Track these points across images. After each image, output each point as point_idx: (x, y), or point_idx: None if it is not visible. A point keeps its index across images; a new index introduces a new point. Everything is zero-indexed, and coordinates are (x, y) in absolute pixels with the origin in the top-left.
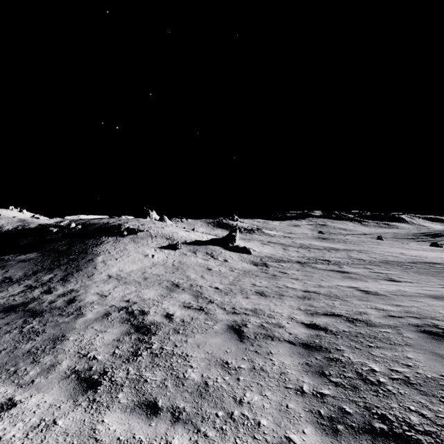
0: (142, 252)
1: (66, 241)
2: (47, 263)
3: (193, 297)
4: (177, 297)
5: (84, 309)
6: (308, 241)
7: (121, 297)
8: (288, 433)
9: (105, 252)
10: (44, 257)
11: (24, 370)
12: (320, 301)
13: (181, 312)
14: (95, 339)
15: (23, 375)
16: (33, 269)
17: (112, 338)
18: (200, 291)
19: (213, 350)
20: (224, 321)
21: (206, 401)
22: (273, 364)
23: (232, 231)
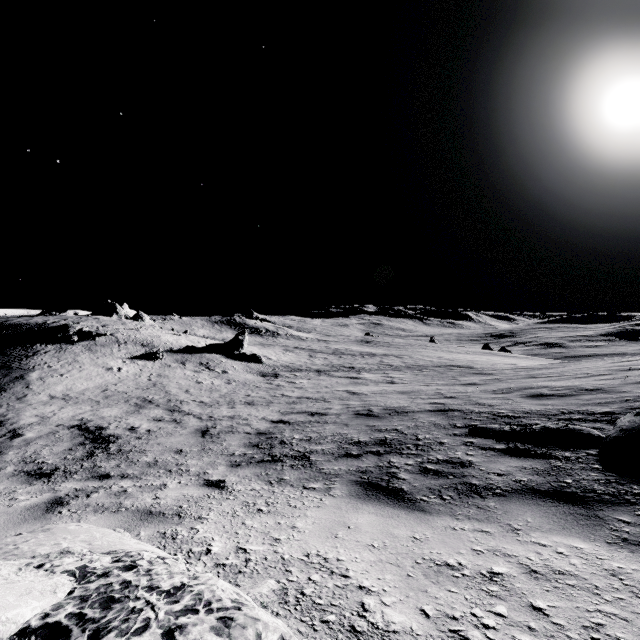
0: (103, 365)
1: None
2: None
3: (168, 412)
4: (147, 413)
5: (21, 430)
6: (347, 345)
7: (71, 417)
8: (206, 470)
9: (42, 366)
10: None
11: None
12: (305, 404)
13: (149, 425)
14: (42, 451)
15: None
16: None
17: (63, 449)
18: (179, 405)
19: (172, 445)
20: (194, 426)
21: (153, 468)
22: (222, 445)
23: (239, 334)
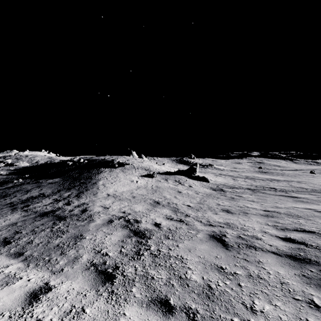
0: (129, 179)
1: (77, 170)
2: (66, 185)
3: (172, 212)
4: (159, 211)
5: (94, 217)
6: (251, 173)
7: (118, 209)
8: None
9: (104, 178)
10: (64, 181)
11: (55, 259)
12: (284, 219)
13: (166, 222)
14: (105, 239)
15: (55, 264)
16: (57, 188)
17: (117, 239)
18: (176, 207)
19: (204, 255)
20: (204, 231)
21: (216, 304)
22: (268, 273)
23: (194, 164)
